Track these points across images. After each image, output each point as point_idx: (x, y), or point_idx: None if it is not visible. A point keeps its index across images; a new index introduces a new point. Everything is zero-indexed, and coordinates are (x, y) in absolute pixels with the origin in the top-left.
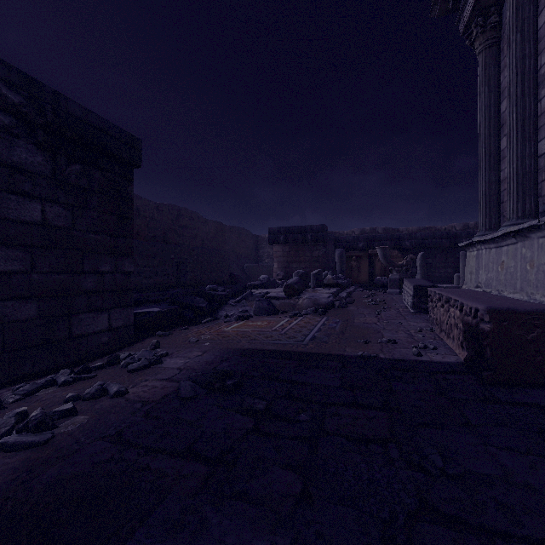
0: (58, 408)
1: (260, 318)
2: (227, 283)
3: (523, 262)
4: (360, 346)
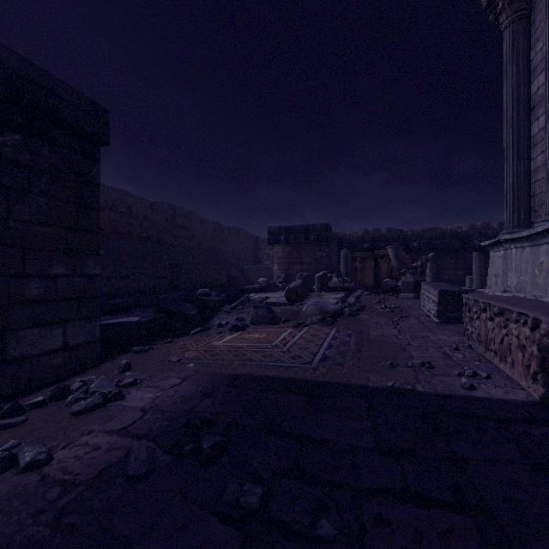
0: None
1: (258, 328)
2: (225, 285)
3: None
4: (386, 371)
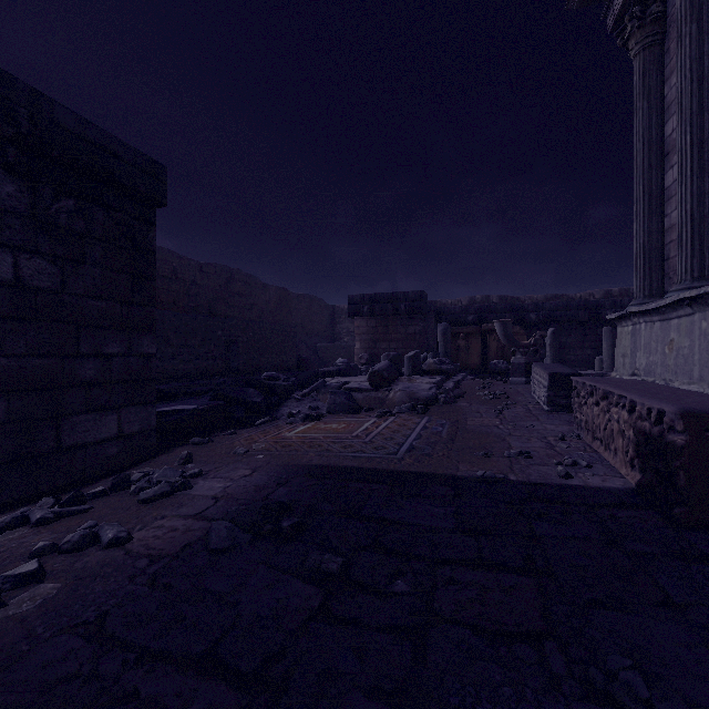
0: (13, 570)
1: (335, 417)
2: (294, 368)
3: (703, 341)
4: (479, 461)
